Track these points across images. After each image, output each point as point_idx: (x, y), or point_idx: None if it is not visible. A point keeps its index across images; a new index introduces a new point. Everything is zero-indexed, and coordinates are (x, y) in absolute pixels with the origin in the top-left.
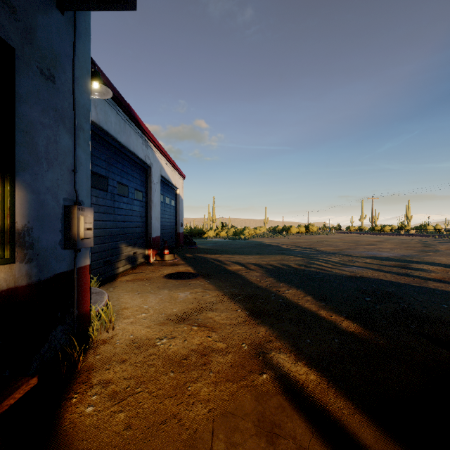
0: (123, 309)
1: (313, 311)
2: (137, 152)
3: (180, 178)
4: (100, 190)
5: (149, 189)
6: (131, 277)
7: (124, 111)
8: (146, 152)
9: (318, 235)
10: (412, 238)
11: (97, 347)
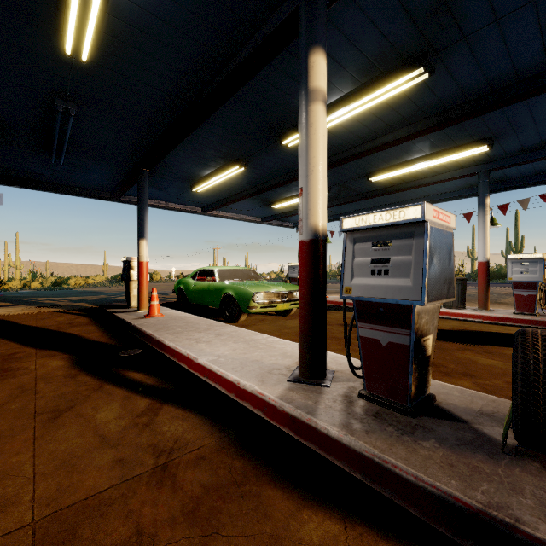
0: None
1: (83, 305)
2: None
3: None
4: None
5: None
6: None
7: None
8: None
9: (160, 283)
10: None
11: None
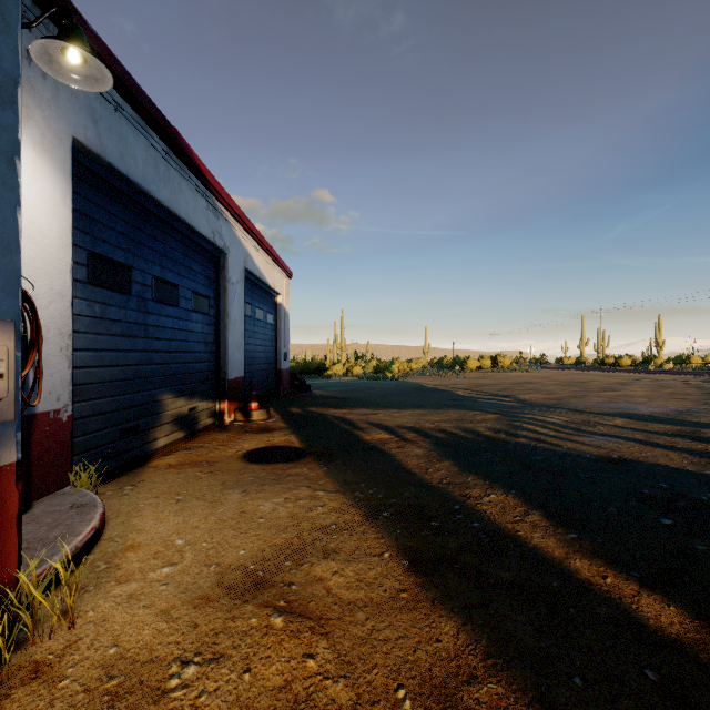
0: (127, 548)
1: (556, 559)
2: (196, 224)
3: (283, 277)
4: (113, 290)
5: (222, 293)
6: (179, 458)
7: (166, 141)
8: (215, 225)
9: (513, 372)
10: (674, 378)
11: (6, 696)
